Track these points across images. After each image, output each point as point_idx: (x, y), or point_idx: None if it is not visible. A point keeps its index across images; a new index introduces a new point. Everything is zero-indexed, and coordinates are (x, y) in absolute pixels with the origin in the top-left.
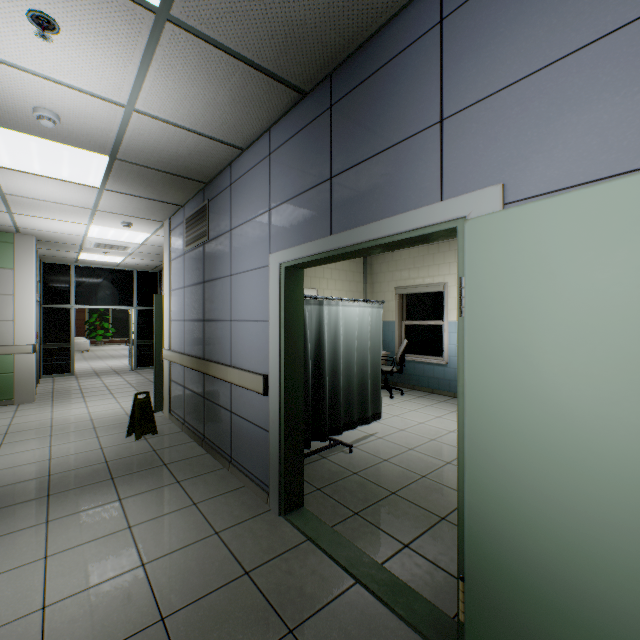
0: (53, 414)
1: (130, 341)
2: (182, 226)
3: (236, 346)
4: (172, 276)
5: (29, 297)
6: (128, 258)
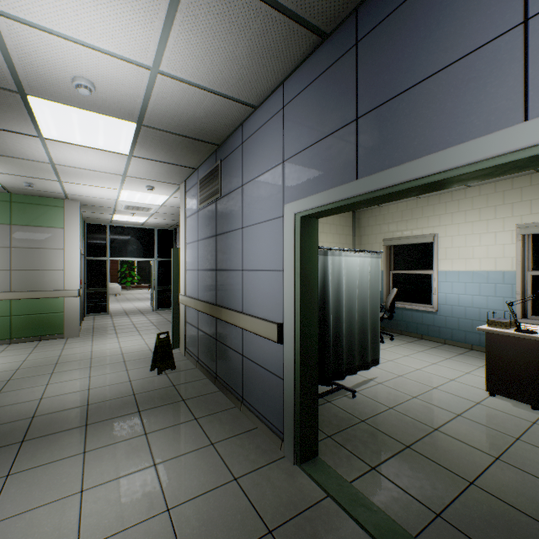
0: (93, 347)
1: (152, 287)
2: (196, 187)
3: (247, 294)
4: (187, 231)
5: (75, 251)
6: (150, 218)
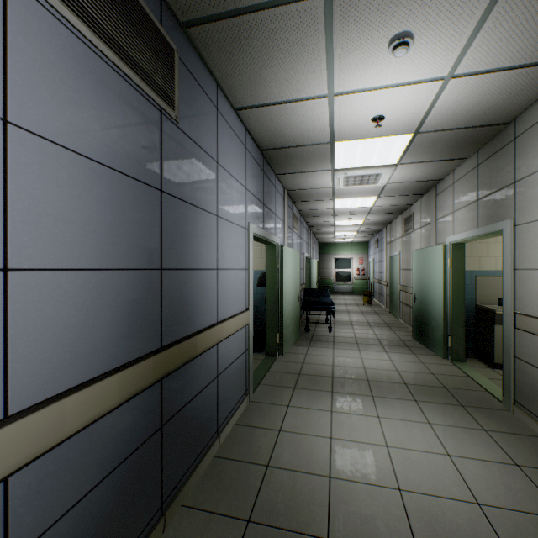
0: None
1: None
2: None
3: (224, 297)
4: None
5: None
6: None
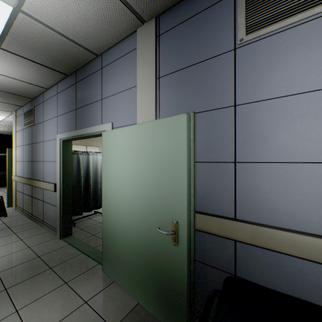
0: None
1: None
2: (22, 116)
3: (45, 172)
4: (17, 139)
5: None
6: None
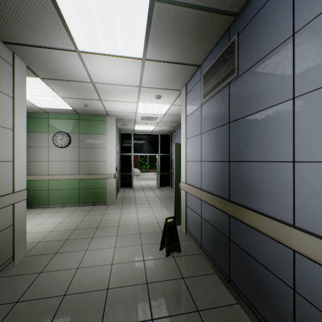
0: (120, 215)
1: (157, 172)
2: (198, 84)
3: (312, 200)
4: (188, 127)
5: (112, 149)
6: (156, 126)
